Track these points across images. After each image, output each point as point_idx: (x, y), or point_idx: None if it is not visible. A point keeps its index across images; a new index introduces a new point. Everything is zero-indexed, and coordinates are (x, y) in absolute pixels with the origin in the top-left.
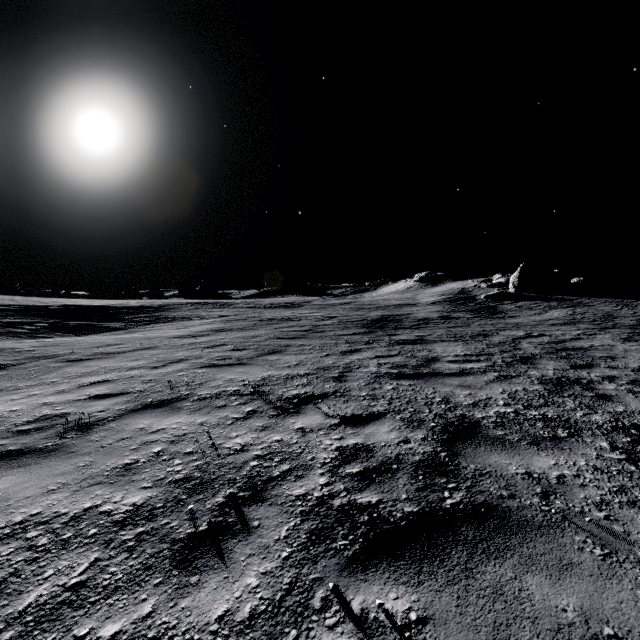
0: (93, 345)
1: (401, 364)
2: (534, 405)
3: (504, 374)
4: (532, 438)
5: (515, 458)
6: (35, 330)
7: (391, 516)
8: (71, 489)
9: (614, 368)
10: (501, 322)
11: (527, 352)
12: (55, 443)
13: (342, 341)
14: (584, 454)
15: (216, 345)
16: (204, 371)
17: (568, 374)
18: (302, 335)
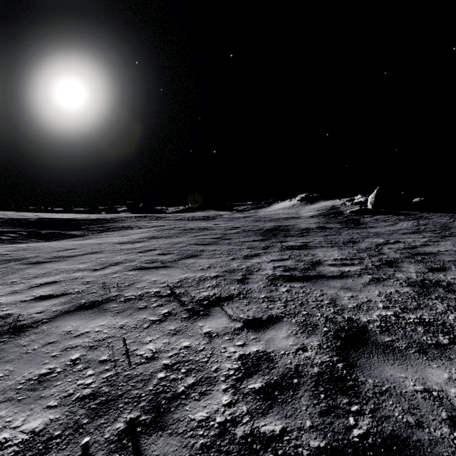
0: (54, 249)
1: (292, 267)
2: (409, 308)
3: (376, 277)
4: (418, 345)
5: (409, 370)
6: (16, 237)
7: (297, 454)
8: None
9: None
10: (364, 231)
11: (390, 256)
12: None
13: (245, 247)
14: None
15: (147, 250)
16: (134, 273)
17: (428, 277)
18: (214, 242)
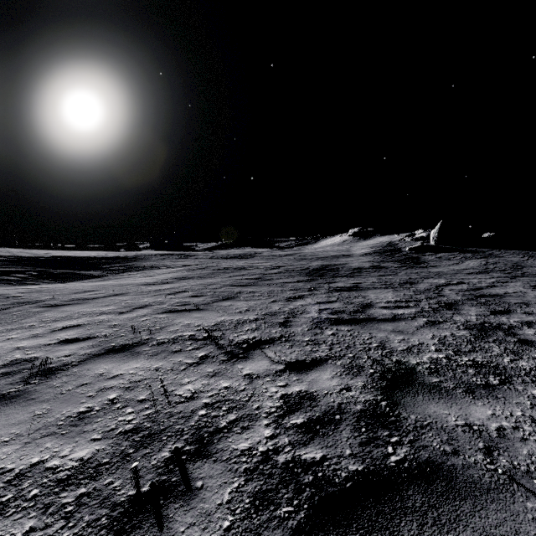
0: (72, 291)
1: (339, 310)
2: (463, 351)
3: (432, 320)
4: (466, 385)
5: (453, 408)
6: (25, 278)
7: (336, 476)
8: (22, 441)
9: (530, 314)
10: (424, 271)
11: (450, 298)
12: (18, 389)
13: (287, 288)
14: (518, 403)
15: (178, 292)
16: (165, 316)
17: (490, 320)
18: (253, 283)
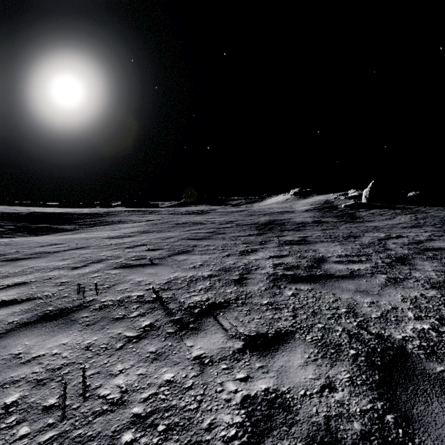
0: (38, 245)
1: (294, 265)
2: None
3: (392, 276)
4: None
5: None
6: (2, 231)
7: None
8: None
9: None
10: (362, 225)
11: (398, 252)
12: None
13: (240, 241)
14: None
15: (136, 245)
16: (117, 272)
17: None
18: (208, 236)
